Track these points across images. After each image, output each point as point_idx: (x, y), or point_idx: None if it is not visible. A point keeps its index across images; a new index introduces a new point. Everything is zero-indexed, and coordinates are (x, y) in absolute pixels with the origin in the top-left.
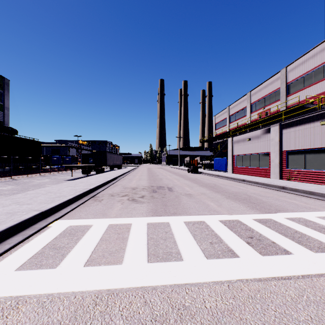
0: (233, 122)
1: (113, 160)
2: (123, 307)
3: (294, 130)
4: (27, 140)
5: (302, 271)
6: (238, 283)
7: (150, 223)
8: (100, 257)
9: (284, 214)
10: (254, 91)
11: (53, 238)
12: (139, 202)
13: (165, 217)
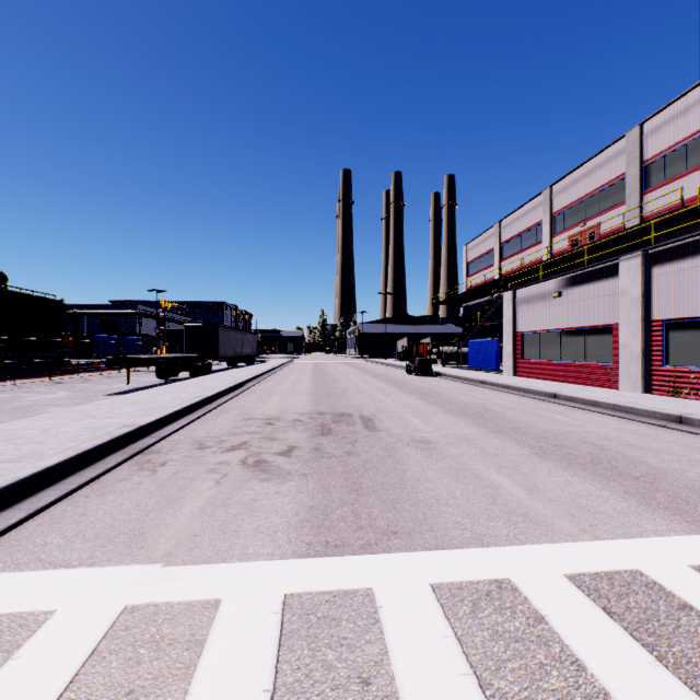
0: (510, 257)
1: (234, 345)
2: None
3: (686, 266)
4: (26, 297)
5: None
6: None
7: (296, 601)
8: None
9: None
10: (561, 184)
11: None
12: (274, 474)
13: (356, 553)
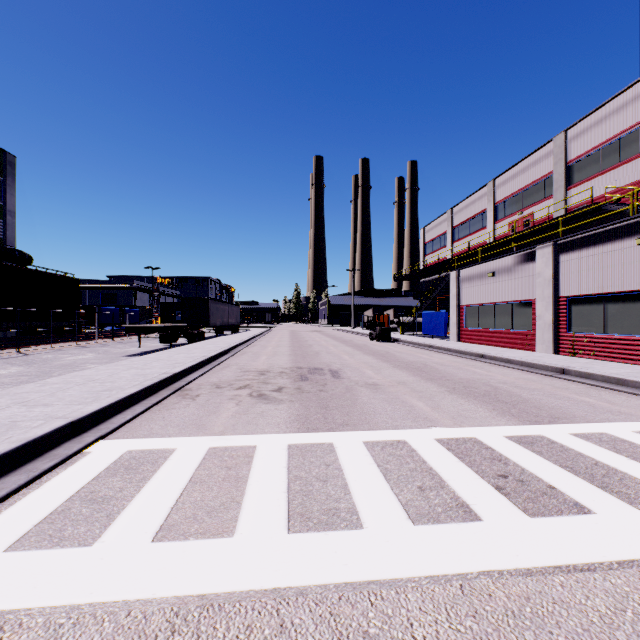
0: (460, 240)
1: (222, 316)
2: (233, 639)
3: (583, 255)
4: (51, 276)
5: (618, 553)
6: (482, 581)
7: (294, 446)
8: (187, 521)
9: (569, 426)
10: (502, 178)
11: (91, 479)
12: (272, 400)
13: (325, 431)
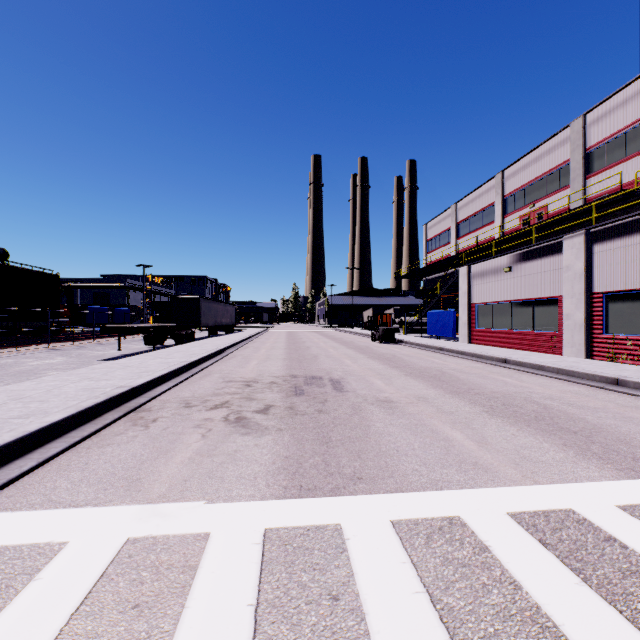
0: (466, 235)
1: (215, 316)
2: None
3: (624, 244)
4: (26, 271)
5: None
6: None
7: (275, 534)
8: None
9: None
10: (512, 169)
11: None
12: (253, 429)
13: (326, 495)
